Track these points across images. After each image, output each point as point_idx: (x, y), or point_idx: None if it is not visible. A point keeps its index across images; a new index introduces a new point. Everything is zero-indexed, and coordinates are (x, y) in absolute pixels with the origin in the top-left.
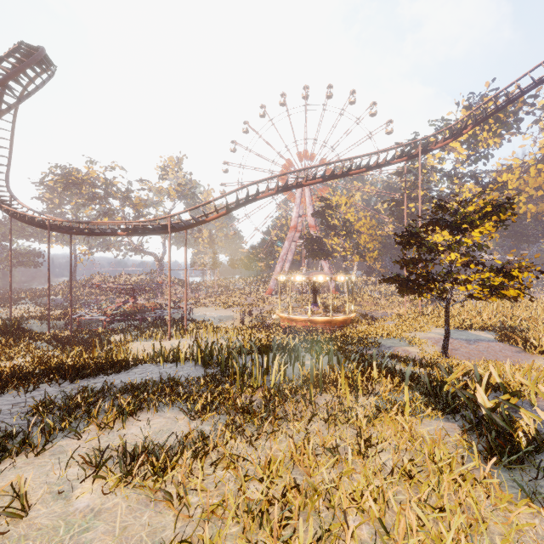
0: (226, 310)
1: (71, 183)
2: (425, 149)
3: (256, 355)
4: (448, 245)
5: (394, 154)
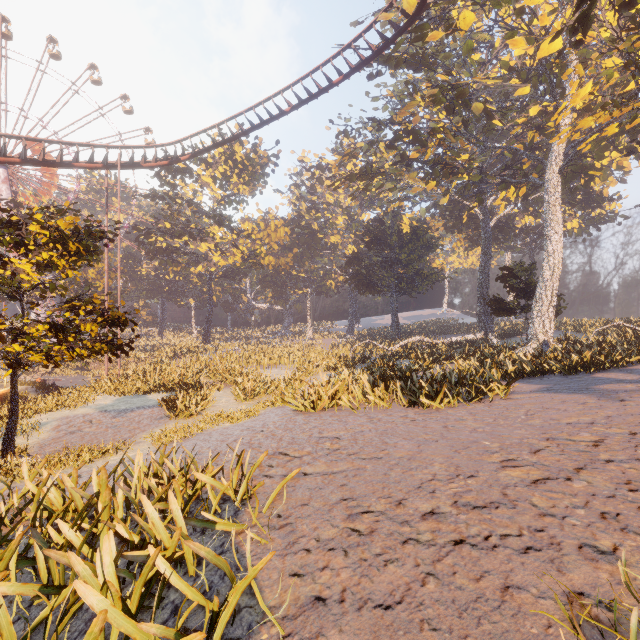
0: None
1: None
2: (131, 162)
3: None
4: None
5: (77, 153)
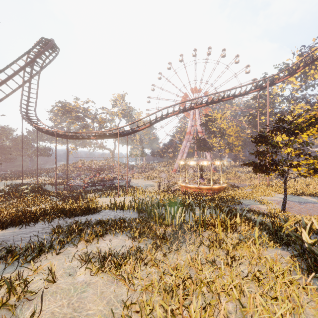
0: (149, 181)
1: (66, 110)
2: (271, 83)
3: (167, 207)
4: (285, 143)
5: (251, 87)
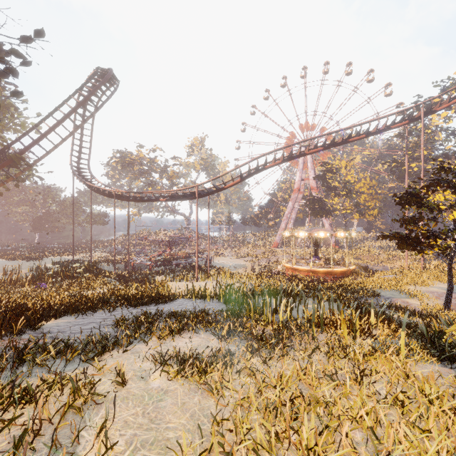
0: (239, 260)
1: (127, 163)
2: (428, 111)
3: (266, 297)
4: (450, 204)
5: (395, 119)
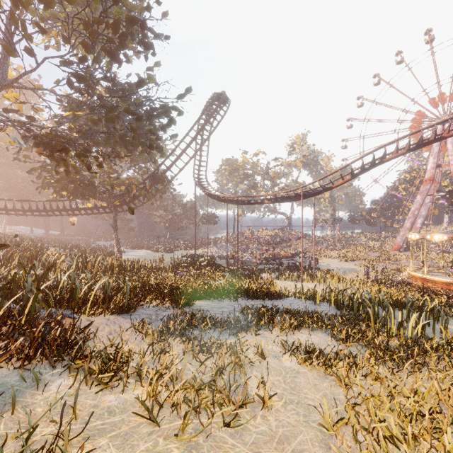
0: (348, 263)
1: (233, 169)
2: None
3: (390, 308)
4: None
5: None
